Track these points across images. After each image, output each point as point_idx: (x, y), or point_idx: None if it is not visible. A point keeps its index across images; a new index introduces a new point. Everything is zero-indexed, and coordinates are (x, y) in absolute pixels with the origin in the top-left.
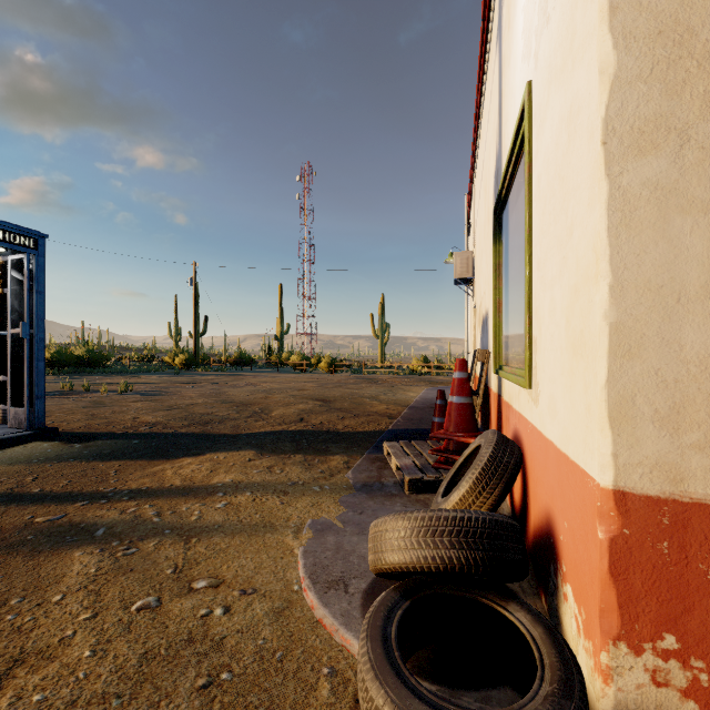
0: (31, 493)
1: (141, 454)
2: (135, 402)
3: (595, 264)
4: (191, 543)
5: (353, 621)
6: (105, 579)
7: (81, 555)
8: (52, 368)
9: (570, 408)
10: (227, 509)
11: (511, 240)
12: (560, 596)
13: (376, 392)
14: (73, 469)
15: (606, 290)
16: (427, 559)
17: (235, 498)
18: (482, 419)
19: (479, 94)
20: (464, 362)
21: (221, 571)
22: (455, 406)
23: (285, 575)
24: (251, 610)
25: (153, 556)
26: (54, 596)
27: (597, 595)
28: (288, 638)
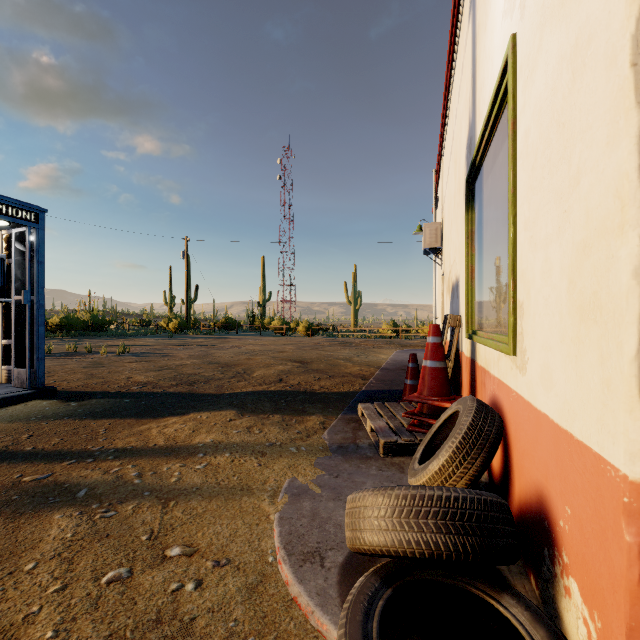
0: (24, 450)
1: (130, 412)
2: (131, 362)
3: (619, 212)
4: (168, 506)
5: (329, 602)
6: (80, 545)
7: (60, 518)
8: (61, 332)
9: (576, 381)
10: (206, 471)
11: (486, 205)
12: (559, 587)
13: (350, 354)
14: (66, 427)
15: (636, 242)
16: (411, 544)
17: (215, 459)
18: (451, 381)
19: (449, 71)
20: (437, 327)
21: (196, 539)
22: (429, 370)
23: (260, 544)
24: (223, 585)
25: (130, 520)
26: (27, 564)
27: (623, 608)
28: (261, 620)
